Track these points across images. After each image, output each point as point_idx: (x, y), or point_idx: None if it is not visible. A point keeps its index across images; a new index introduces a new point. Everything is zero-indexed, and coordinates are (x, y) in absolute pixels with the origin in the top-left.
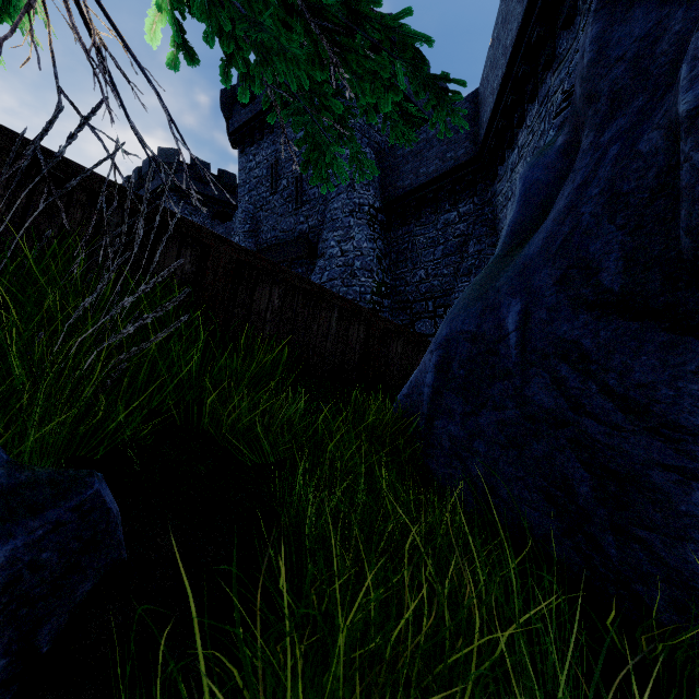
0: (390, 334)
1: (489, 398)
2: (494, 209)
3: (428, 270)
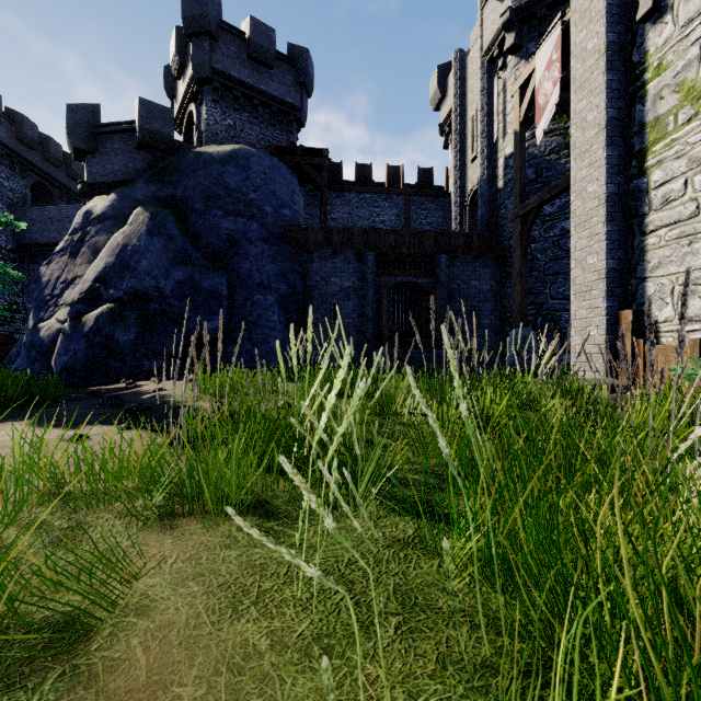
0: (9, 341)
1: None
2: None
3: None
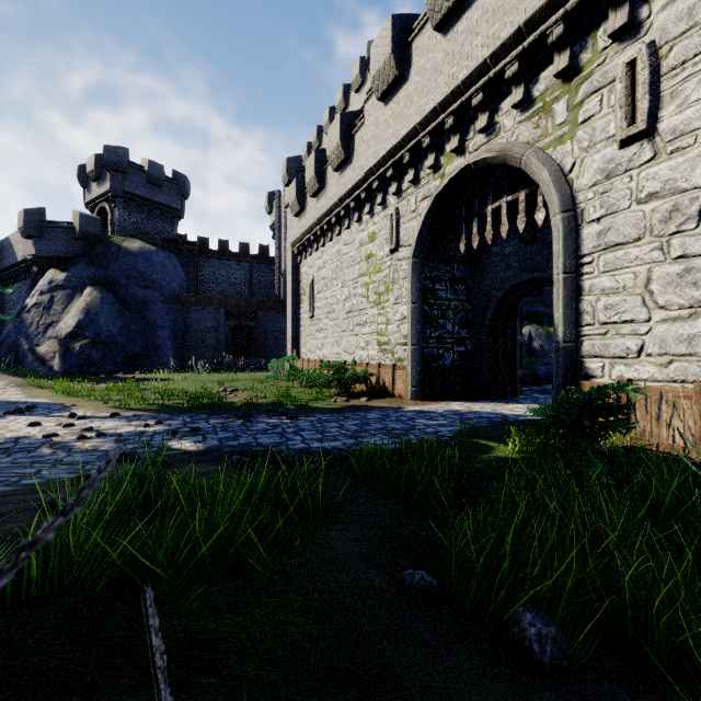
0: None
1: None
2: (3, 298)
3: None
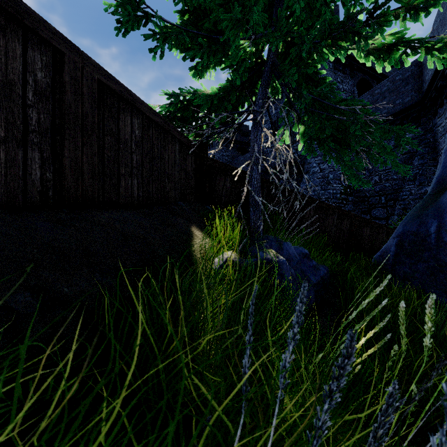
0: (362, 224)
1: (422, 258)
2: (434, 135)
3: (381, 176)
